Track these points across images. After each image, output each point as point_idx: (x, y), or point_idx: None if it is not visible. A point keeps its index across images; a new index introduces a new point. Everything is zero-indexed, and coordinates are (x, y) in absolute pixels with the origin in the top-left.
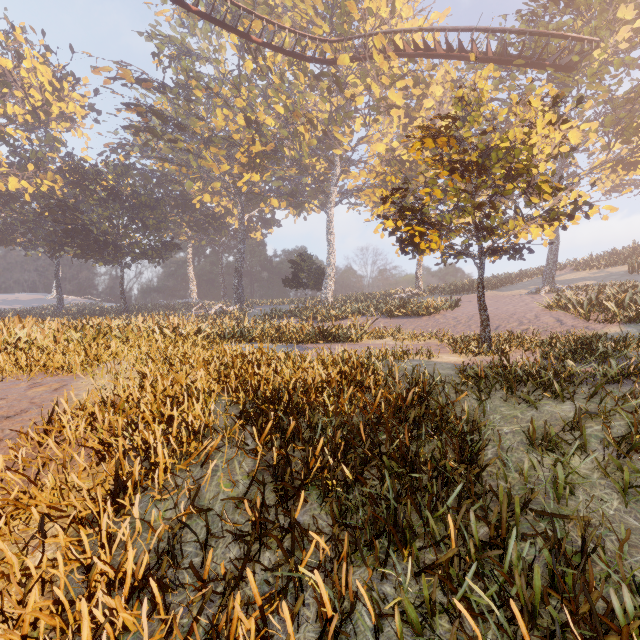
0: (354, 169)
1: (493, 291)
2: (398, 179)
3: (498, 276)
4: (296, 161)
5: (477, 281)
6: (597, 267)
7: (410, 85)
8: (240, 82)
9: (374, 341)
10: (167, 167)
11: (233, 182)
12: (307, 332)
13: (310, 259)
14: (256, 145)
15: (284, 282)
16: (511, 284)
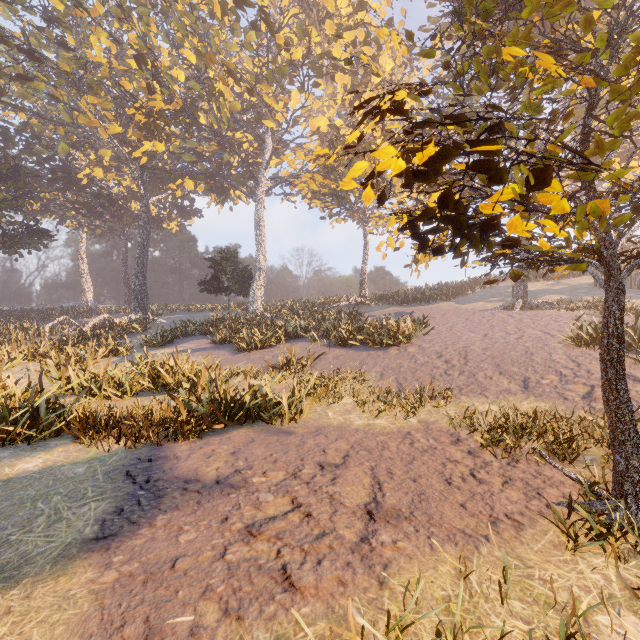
0: (289, 148)
1: (449, 302)
2: (406, 46)
3: (447, 284)
4: (214, 129)
5: (605, 330)
6: (551, 278)
7: (361, 39)
8: (130, 6)
9: (324, 410)
10: (23, 118)
11: (130, 152)
12: (192, 404)
13: (234, 257)
14: (157, 100)
15: (200, 285)
16: (465, 294)
